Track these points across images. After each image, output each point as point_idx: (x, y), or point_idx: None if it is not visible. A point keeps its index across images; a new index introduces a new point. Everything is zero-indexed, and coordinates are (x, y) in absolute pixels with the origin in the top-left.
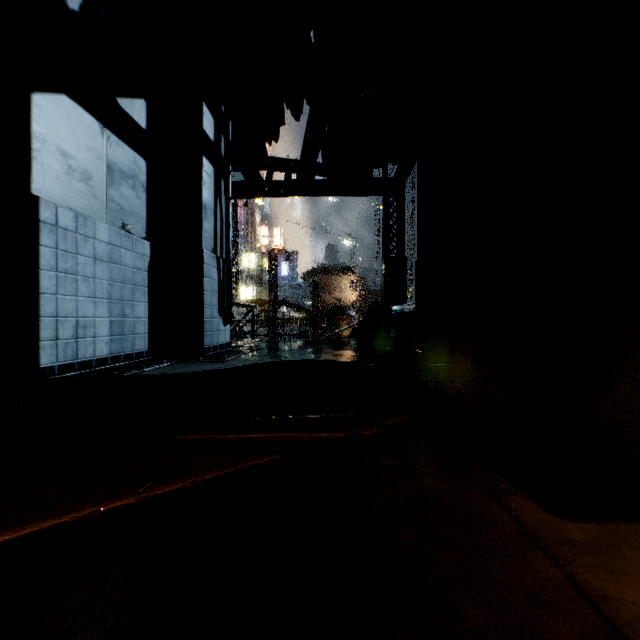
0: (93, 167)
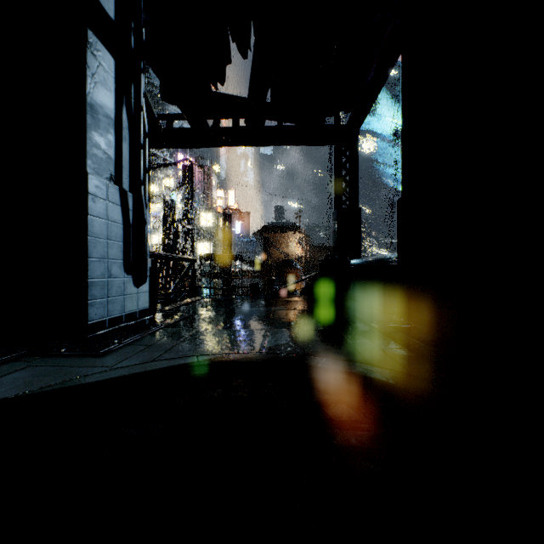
0: None
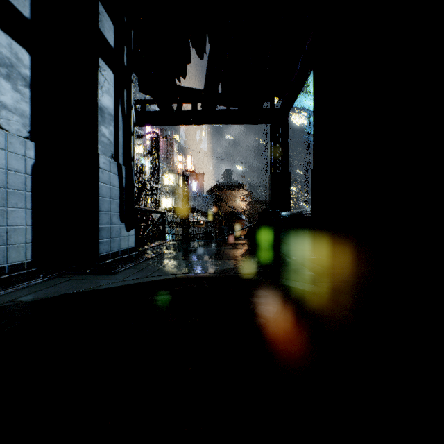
0: None
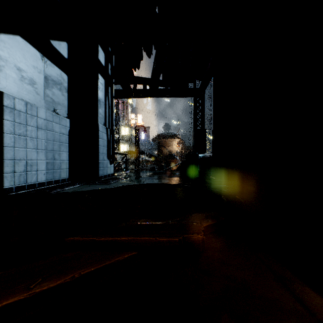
0: (36, 77)
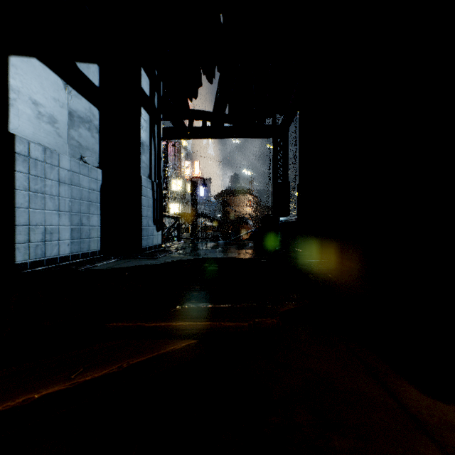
0: (58, 113)
